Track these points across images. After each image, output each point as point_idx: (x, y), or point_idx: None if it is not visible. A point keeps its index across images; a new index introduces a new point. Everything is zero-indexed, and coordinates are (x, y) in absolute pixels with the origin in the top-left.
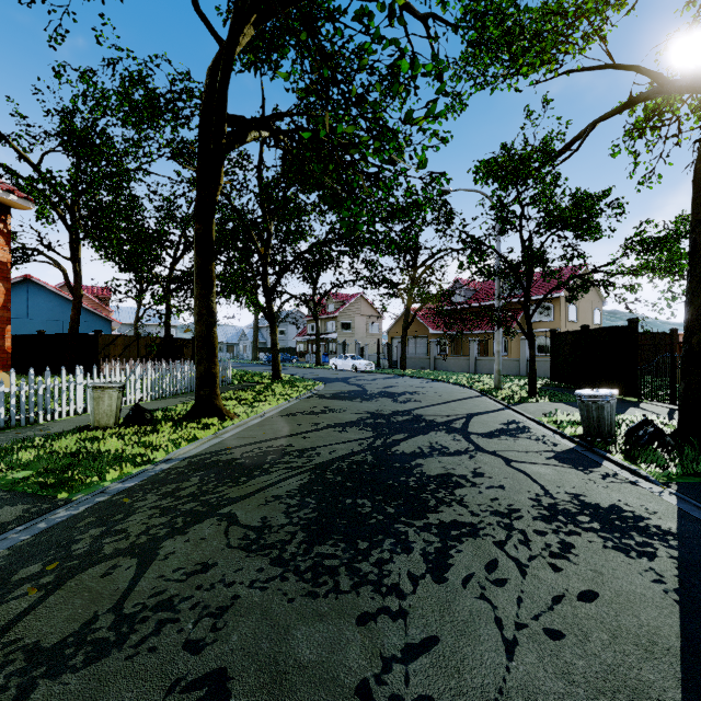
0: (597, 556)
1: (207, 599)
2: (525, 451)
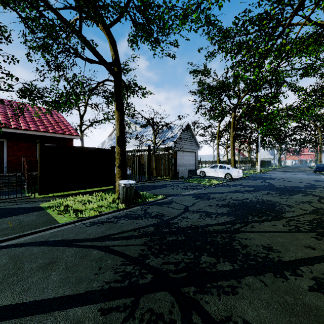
0: (216, 196)
1: (291, 202)
2: (171, 207)
